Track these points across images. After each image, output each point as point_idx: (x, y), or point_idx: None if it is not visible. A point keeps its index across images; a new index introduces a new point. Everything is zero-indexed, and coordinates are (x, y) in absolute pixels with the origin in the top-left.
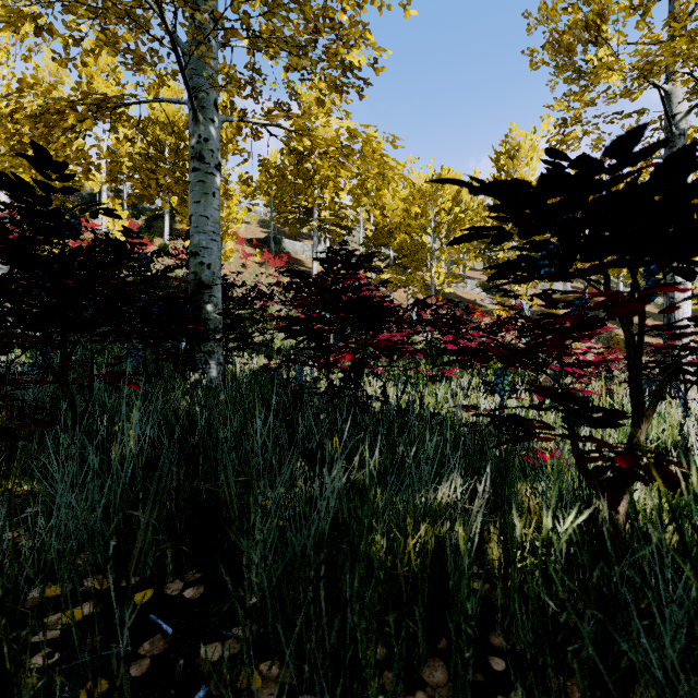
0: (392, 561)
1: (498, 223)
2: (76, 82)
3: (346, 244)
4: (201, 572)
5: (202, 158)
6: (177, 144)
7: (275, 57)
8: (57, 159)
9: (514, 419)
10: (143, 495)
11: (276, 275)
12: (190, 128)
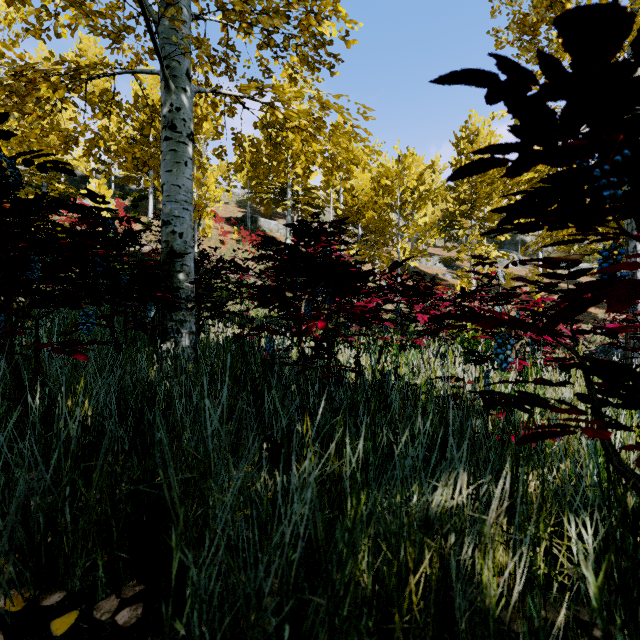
0: (379, 584)
1: (459, 202)
2: (49, 51)
3: (317, 217)
4: (143, 583)
5: (174, 127)
6: (152, 117)
7: (248, 33)
8: (32, 131)
9: (530, 399)
10: (69, 492)
11: (252, 251)
12: (162, 97)
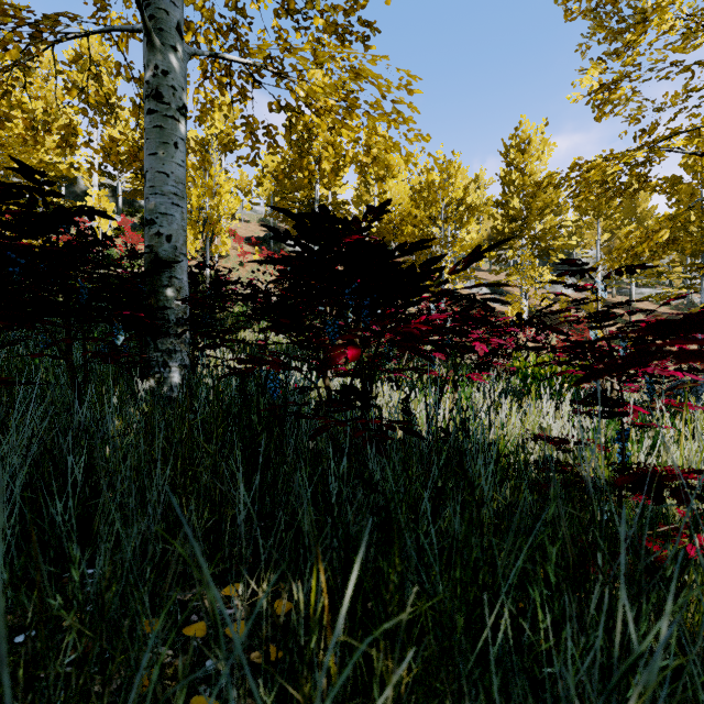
0: None
1: (508, 219)
2: None
3: None
4: None
5: (159, 96)
6: (139, 95)
7: None
8: None
9: None
10: None
11: (275, 274)
12: (144, 58)
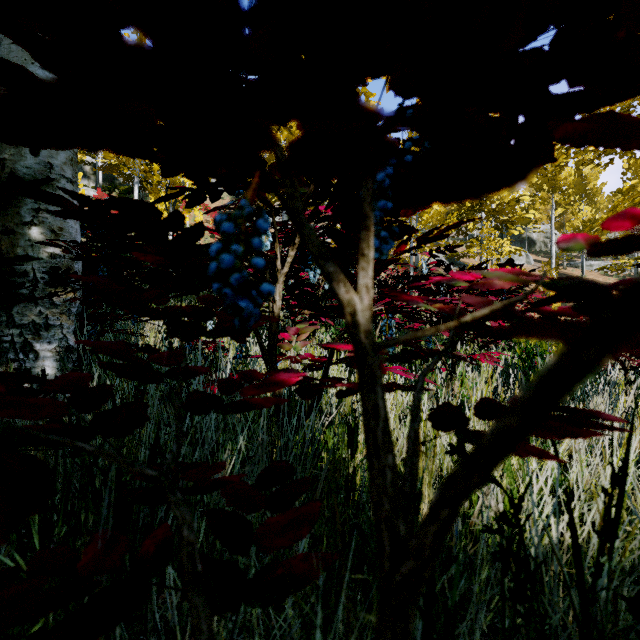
0: None
1: None
2: None
3: None
4: None
5: None
6: None
7: None
8: None
9: None
10: None
11: None
12: None
